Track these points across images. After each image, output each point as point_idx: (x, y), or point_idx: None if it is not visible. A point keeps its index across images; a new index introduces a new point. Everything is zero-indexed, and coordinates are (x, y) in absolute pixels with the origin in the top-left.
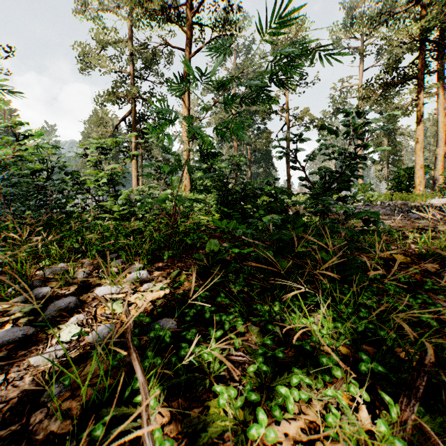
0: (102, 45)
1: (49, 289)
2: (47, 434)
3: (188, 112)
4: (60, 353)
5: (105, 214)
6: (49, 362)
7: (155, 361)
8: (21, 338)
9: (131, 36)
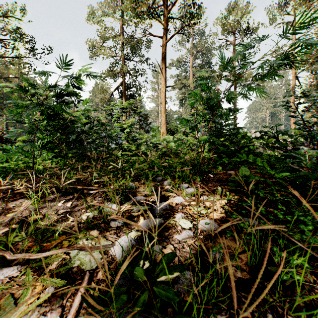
0: (104, 40)
1: (143, 197)
2: (237, 278)
3: (165, 81)
4: (192, 235)
5: (127, 152)
6: (190, 240)
7: (280, 241)
8: (159, 225)
9: (122, 31)
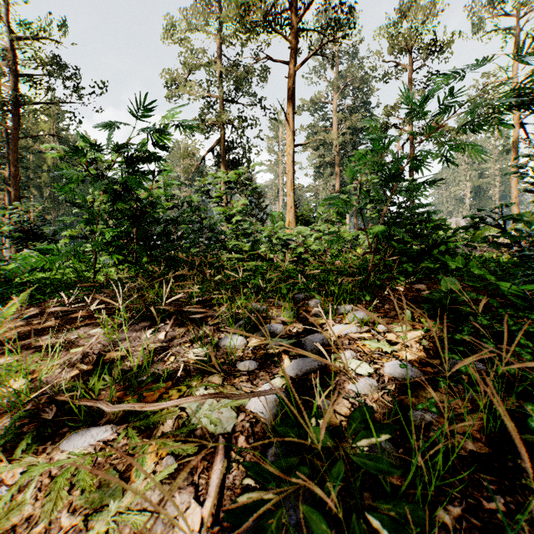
0: (190, 70)
1: (281, 326)
2: (469, 452)
3: (293, 135)
4: (376, 385)
5: (236, 254)
6: (374, 392)
7: None
8: (319, 368)
9: (220, 55)
